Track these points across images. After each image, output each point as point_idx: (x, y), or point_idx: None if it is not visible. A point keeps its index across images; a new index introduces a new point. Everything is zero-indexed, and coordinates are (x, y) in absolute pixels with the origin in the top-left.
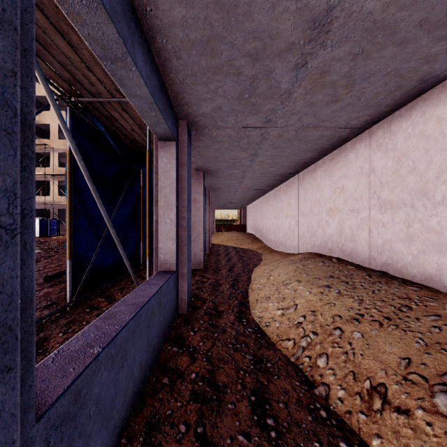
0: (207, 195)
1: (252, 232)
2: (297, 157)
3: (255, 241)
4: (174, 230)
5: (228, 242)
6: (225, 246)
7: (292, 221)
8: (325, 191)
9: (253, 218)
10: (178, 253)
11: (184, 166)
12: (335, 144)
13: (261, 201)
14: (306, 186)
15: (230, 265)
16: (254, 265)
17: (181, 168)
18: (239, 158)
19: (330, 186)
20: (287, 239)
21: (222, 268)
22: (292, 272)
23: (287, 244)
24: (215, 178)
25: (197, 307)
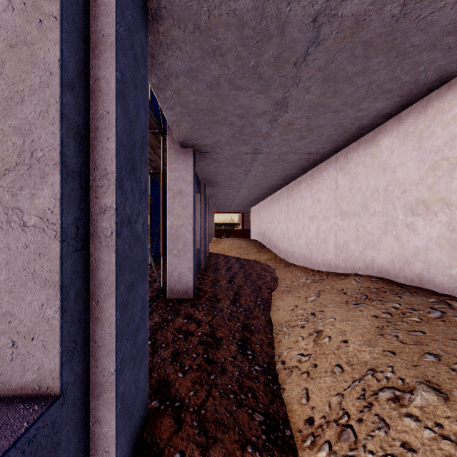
0: (202, 191)
1: (257, 238)
2: (353, 112)
3: (262, 250)
4: (55, 253)
5: (229, 251)
6: (226, 256)
7: (322, 225)
8: (402, 171)
9: (259, 222)
10: (84, 323)
11: (105, 52)
12: (452, 66)
13: (270, 201)
14: (352, 171)
15: (233, 289)
16: (269, 290)
17: (98, 58)
18: (253, 115)
19: (417, 160)
20: (313, 251)
21: (222, 297)
22: (378, 337)
23: (313, 258)
24: (212, 163)
25: (155, 455)
